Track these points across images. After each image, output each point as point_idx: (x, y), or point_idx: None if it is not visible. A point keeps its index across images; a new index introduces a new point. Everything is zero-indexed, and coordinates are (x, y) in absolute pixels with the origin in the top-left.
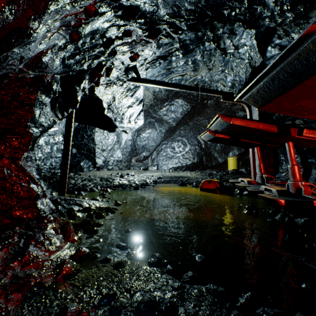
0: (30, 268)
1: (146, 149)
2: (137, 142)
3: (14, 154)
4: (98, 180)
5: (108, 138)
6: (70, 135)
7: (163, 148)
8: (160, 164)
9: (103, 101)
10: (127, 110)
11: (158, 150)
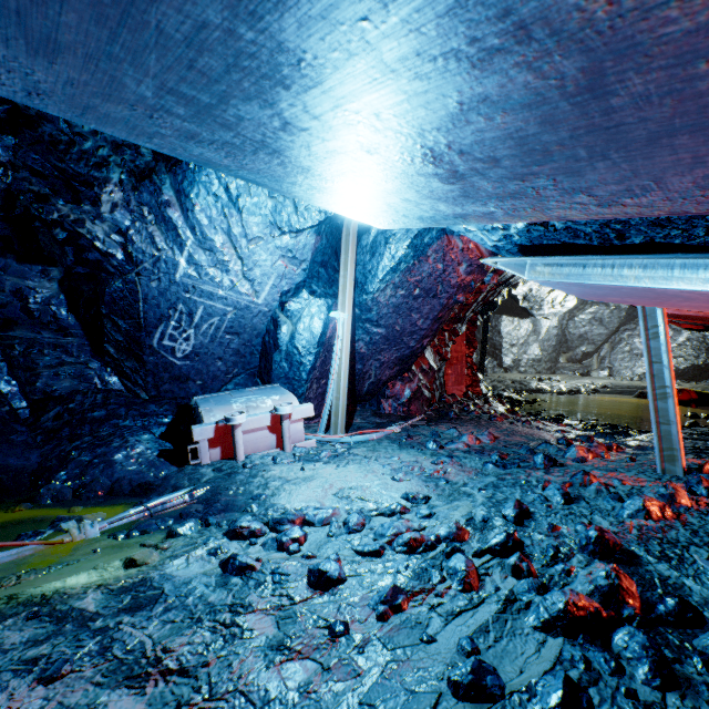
0: (493, 407)
1: (586, 341)
2: (568, 329)
3: (470, 354)
4: (510, 383)
5: (519, 327)
6: (486, 335)
7: (623, 338)
8: (616, 367)
9: (518, 295)
10: (548, 296)
11: (612, 341)
